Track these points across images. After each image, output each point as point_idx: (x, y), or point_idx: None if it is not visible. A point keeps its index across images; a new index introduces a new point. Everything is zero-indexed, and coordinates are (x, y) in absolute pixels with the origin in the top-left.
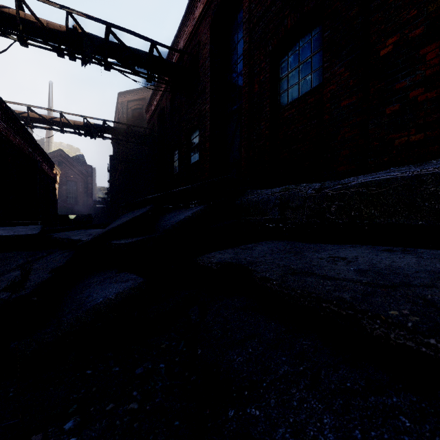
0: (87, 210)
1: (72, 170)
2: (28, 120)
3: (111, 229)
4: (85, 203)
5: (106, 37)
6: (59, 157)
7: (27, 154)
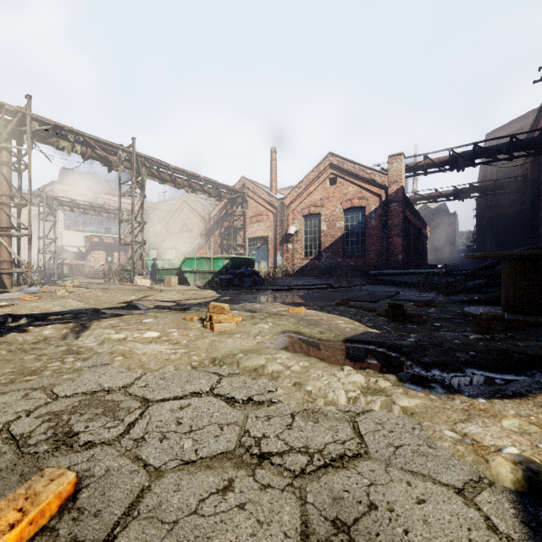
0: (450, 260)
1: (435, 221)
2: (414, 201)
3: (477, 268)
4: (447, 252)
5: (473, 151)
6: (423, 212)
7: (416, 226)
